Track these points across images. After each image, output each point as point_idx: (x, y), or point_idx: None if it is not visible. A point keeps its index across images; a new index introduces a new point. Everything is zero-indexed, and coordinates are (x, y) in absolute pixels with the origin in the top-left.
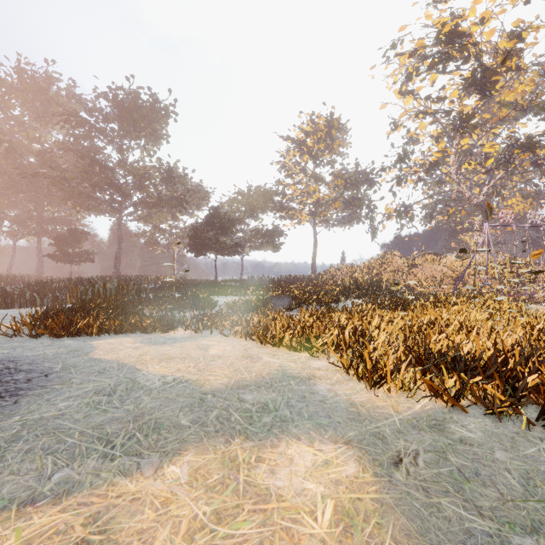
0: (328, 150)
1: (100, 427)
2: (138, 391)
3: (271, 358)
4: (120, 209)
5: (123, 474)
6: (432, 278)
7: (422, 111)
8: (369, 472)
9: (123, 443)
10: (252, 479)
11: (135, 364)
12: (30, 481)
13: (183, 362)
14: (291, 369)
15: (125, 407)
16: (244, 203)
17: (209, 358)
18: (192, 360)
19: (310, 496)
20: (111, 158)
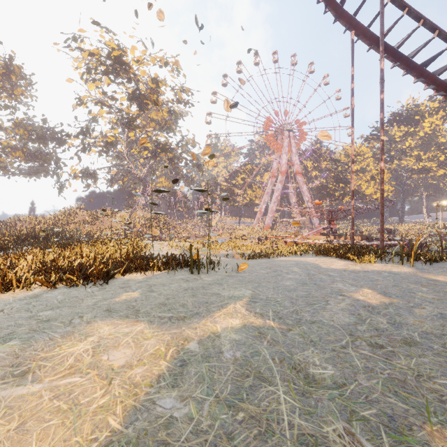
0: (6, 93)
1: None
2: None
3: None
4: None
5: None
6: (110, 227)
7: (101, 101)
8: None
9: None
10: None
11: None
12: None
13: None
14: None
15: None
16: None
17: None
18: None
19: None
20: None
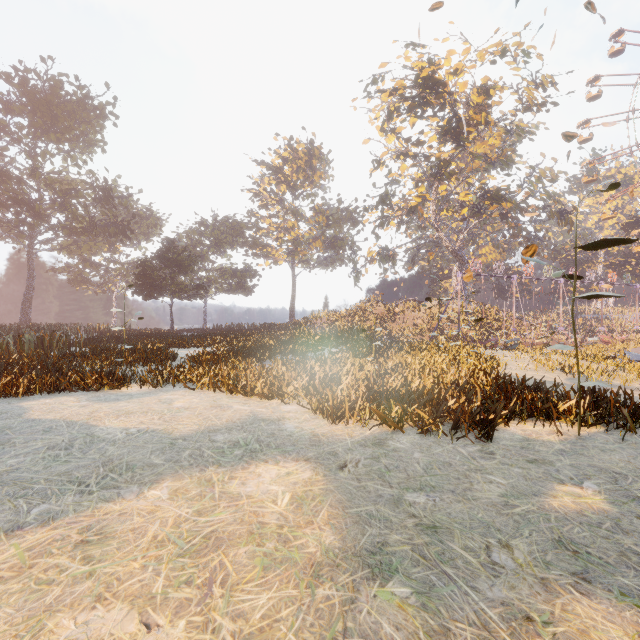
0: (308, 181)
1: (67, 473)
2: (100, 443)
3: (242, 406)
4: (31, 234)
5: (106, 501)
6: (413, 325)
7: (403, 153)
8: (320, 475)
9: (97, 482)
10: (226, 490)
11: (88, 421)
12: (8, 517)
13: (145, 415)
14: (262, 413)
15: (90, 457)
16: (208, 235)
17: (175, 411)
18: (156, 413)
19: (273, 493)
20: (15, 163)
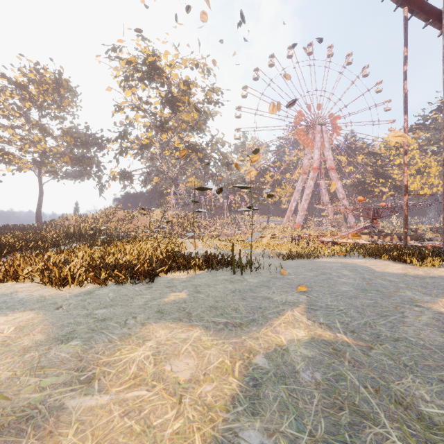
0: (56, 105)
1: None
2: None
3: None
4: None
5: None
6: (144, 225)
7: (137, 107)
8: (41, 314)
9: None
10: None
11: None
12: None
13: None
14: None
15: None
16: None
17: None
18: None
19: (1, 329)
20: None
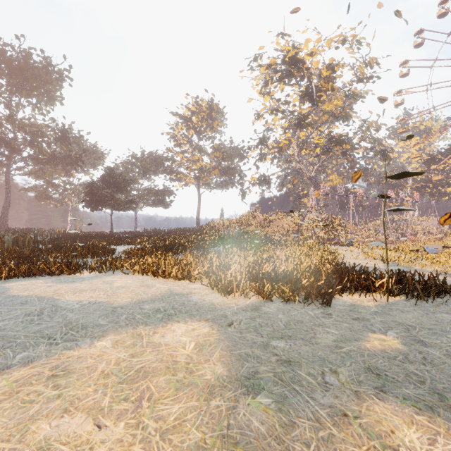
0: (209, 128)
1: (40, 332)
2: (62, 311)
3: (162, 285)
4: (8, 163)
5: (68, 349)
6: (282, 229)
7: (275, 109)
8: (215, 330)
9: (61, 337)
10: (151, 340)
11: (53, 296)
12: None
13: (94, 292)
14: (176, 290)
15: (55, 320)
16: (138, 165)
17: (115, 289)
18: (101, 290)
19: (183, 342)
20: None
